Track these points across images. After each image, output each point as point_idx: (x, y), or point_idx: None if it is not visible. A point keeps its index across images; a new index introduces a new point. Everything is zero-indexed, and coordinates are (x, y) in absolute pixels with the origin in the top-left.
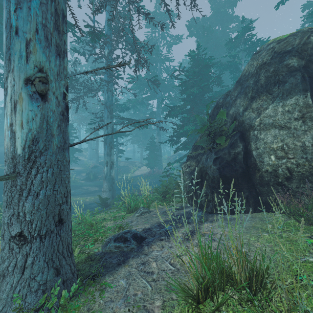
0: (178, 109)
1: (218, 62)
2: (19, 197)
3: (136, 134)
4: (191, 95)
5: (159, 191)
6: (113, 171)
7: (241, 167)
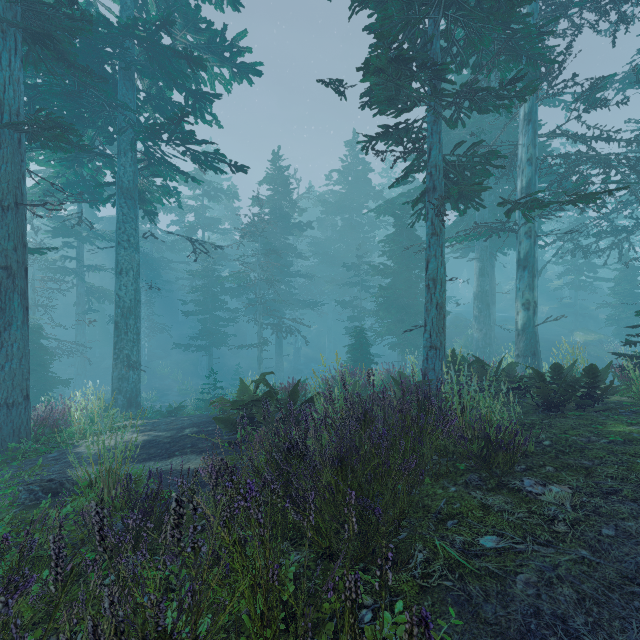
0: None
1: None
2: (519, 343)
3: None
4: None
5: None
6: None
7: None
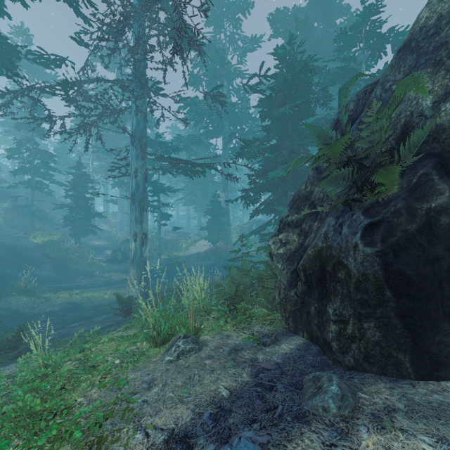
0: (257, 144)
1: (323, 68)
2: None
3: (191, 190)
4: (279, 120)
5: (222, 296)
6: (146, 250)
7: None
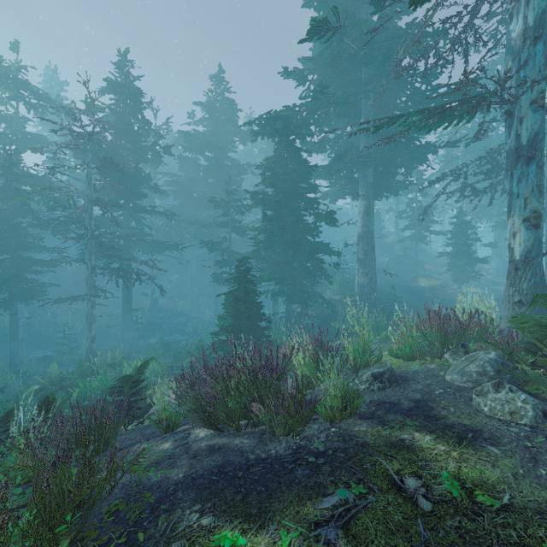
0: None
1: None
2: (520, 281)
3: None
4: None
5: None
6: None
7: None
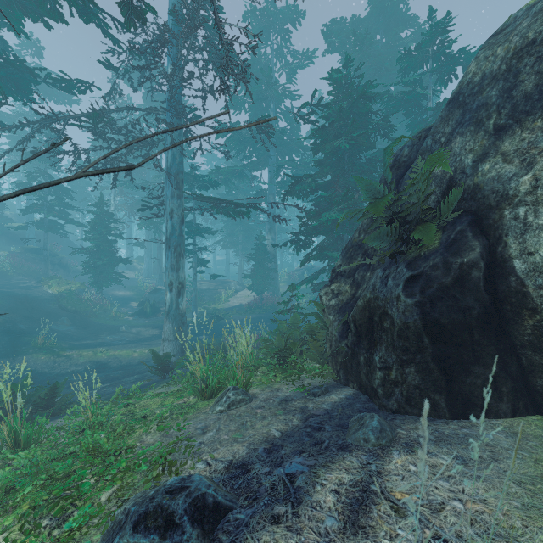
0: (308, 181)
1: (385, 93)
2: None
3: (232, 231)
4: (334, 154)
5: (271, 349)
6: (183, 301)
7: (480, 302)
